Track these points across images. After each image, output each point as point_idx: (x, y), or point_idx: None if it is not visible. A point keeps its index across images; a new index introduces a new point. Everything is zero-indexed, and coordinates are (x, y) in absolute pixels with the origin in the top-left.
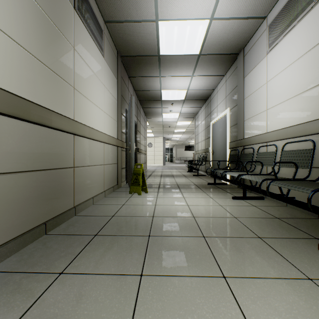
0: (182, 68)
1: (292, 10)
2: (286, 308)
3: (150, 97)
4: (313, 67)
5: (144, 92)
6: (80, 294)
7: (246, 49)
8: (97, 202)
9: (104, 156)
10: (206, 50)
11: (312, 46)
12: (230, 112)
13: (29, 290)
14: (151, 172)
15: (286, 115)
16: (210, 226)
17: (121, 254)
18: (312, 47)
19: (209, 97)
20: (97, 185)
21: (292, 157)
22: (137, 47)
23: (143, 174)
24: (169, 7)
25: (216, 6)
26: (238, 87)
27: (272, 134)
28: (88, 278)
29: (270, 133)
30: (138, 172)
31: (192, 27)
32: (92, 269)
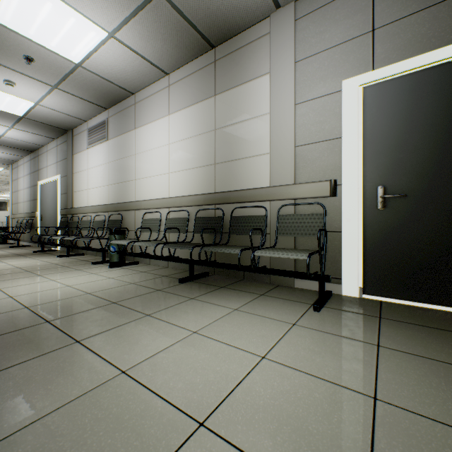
0: None
1: (99, 133)
2: (63, 274)
3: None
4: (107, 174)
5: None
6: None
7: (75, 132)
8: None
9: None
10: (32, 117)
11: (106, 162)
12: (62, 180)
13: None
14: None
15: (97, 197)
16: (34, 268)
17: None
18: (106, 163)
19: (36, 151)
20: None
21: (98, 224)
22: None
23: None
24: None
25: (41, 100)
26: (69, 161)
27: (90, 208)
28: None
29: (89, 207)
30: None
31: (14, 99)
32: None
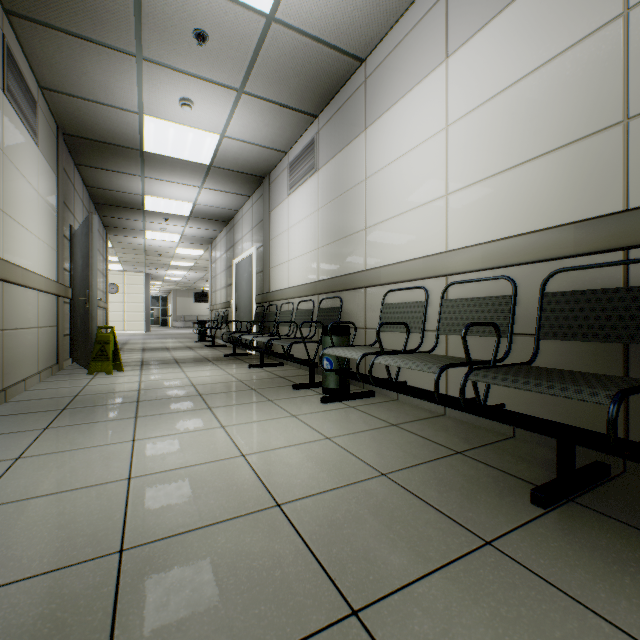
0: (184, 175)
1: (304, 164)
2: (244, 410)
3: (120, 202)
4: (315, 230)
5: (108, 193)
6: (81, 430)
7: (273, 177)
8: (32, 387)
9: (39, 313)
10: (220, 163)
11: (315, 210)
12: (257, 253)
13: (20, 437)
14: (121, 345)
15: (301, 272)
16: (210, 389)
17: (110, 413)
18: (315, 211)
19: (232, 220)
20: (30, 361)
21: (302, 316)
22: (102, 132)
23: (116, 342)
24: (161, 107)
25: (227, 126)
26: (265, 223)
27: (291, 291)
28: (82, 425)
29: (290, 289)
30: (107, 340)
31: (196, 135)
32: (82, 422)
